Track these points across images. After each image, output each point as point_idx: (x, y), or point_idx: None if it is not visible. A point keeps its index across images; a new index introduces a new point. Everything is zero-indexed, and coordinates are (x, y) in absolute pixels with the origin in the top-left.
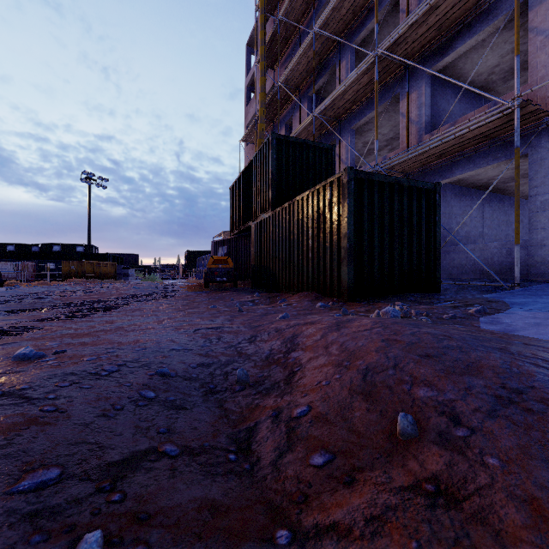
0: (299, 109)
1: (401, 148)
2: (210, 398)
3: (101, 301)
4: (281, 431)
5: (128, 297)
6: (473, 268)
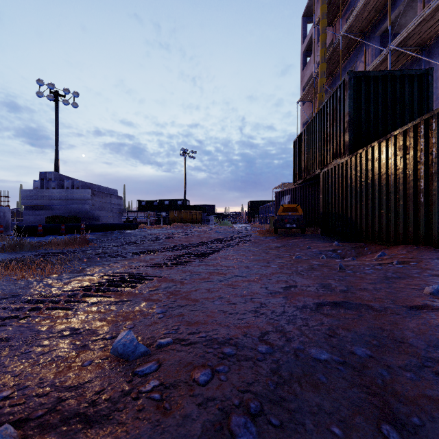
0: (364, 53)
1: None
2: None
3: (196, 245)
4: None
5: (215, 241)
6: None
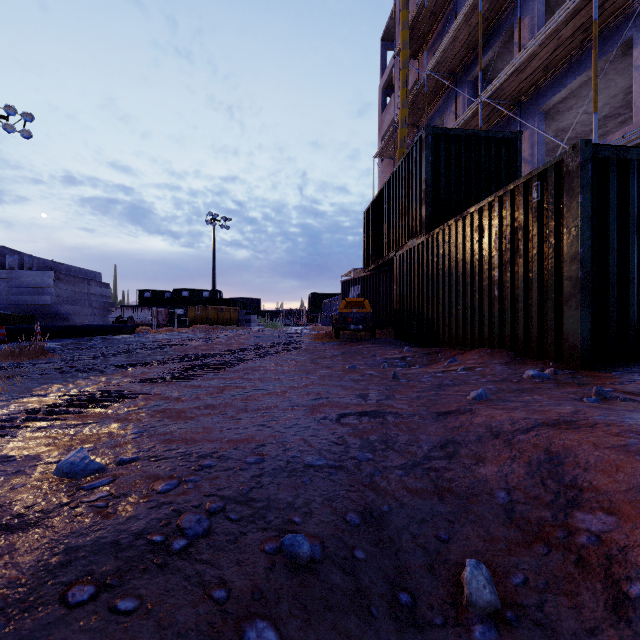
0: (455, 101)
1: (637, 122)
2: None
3: (217, 354)
4: None
5: (247, 349)
6: None
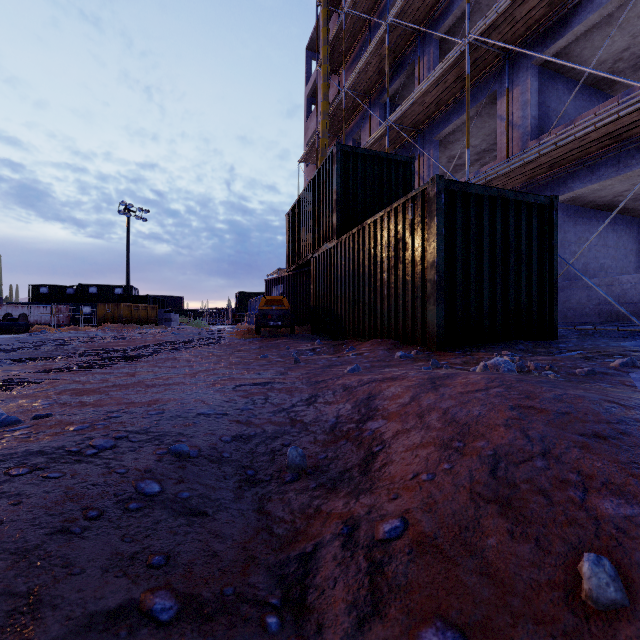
0: (369, 119)
1: (499, 160)
2: (246, 493)
3: (129, 348)
4: (359, 567)
5: (163, 344)
6: (596, 309)
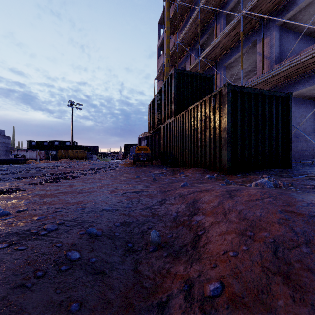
0: (190, 57)
1: (258, 75)
2: (127, 258)
3: (71, 172)
4: None
5: (88, 170)
6: (311, 152)
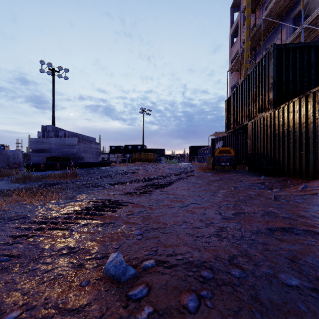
0: (280, 32)
1: None
2: None
3: (155, 178)
4: None
5: (169, 175)
6: None
